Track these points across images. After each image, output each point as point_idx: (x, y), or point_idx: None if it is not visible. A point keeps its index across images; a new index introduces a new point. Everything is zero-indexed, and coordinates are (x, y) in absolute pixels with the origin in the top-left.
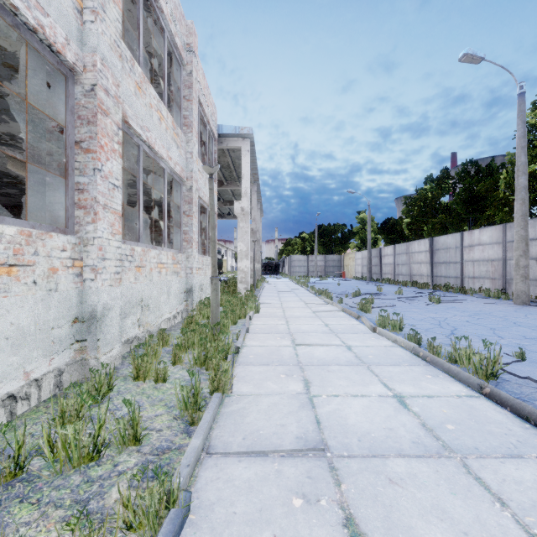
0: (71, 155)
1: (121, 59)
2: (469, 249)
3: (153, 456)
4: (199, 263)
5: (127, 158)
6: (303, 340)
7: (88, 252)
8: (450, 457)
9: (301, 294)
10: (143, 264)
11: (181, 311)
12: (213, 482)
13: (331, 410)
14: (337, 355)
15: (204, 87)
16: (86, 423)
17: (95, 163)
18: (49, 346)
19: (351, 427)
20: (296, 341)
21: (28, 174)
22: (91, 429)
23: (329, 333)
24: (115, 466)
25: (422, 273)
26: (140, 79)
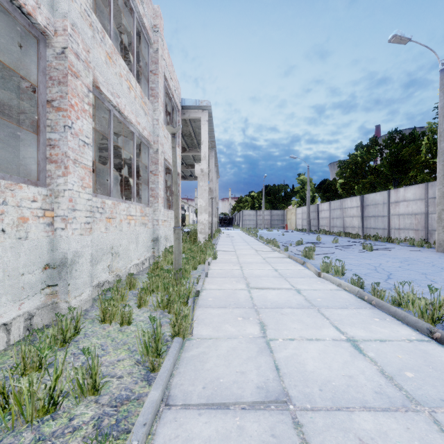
0: (43, 113)
1: (91, 27)
2: (395, 205)
3: (111, 408)
4: (164, 216)
5: (101, 123)
6: (256, 284)
7: (59, 203)
8: (418, 411)
9: (252, 243)
10: (113, 216)
11: (149, 258)
12: (171, 442)
13: (288, 355)
14: (288, 298)
15: (169, 65)
16: (42, 374)
17: (65, 120)
18: (19, 292)
19: (311, 374)
20: (250, 284)
21: (17, 138)
22: (52, 375)
23: (279, 277)
24: (70, 420)
25: (354, 226)
26: (110, 50)
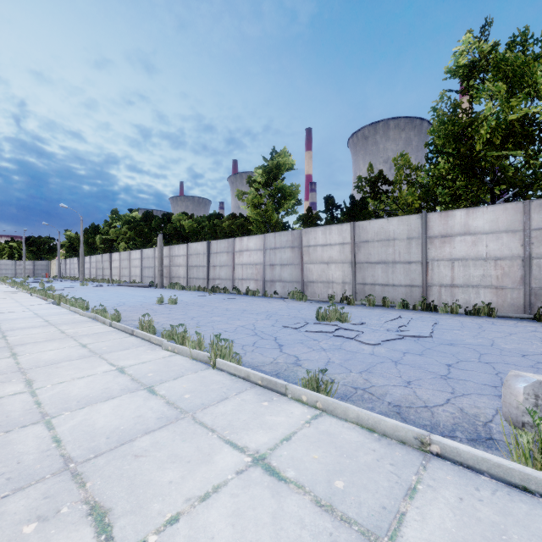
0: None
1: None
2: (86, 264)
3: None
4: None
5: None
6: None
7: None
8: None
9: None
10: None
11: None
12: None
13: None
14: None
15: None
16: None
17: None
18: None
19: None
20: None
21: None
22: None
23: None
24: None
25: (77, 273)
26: None
